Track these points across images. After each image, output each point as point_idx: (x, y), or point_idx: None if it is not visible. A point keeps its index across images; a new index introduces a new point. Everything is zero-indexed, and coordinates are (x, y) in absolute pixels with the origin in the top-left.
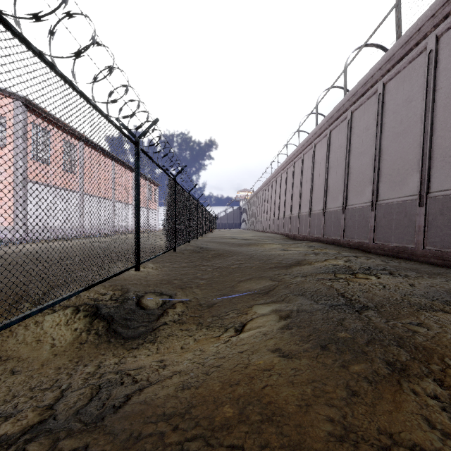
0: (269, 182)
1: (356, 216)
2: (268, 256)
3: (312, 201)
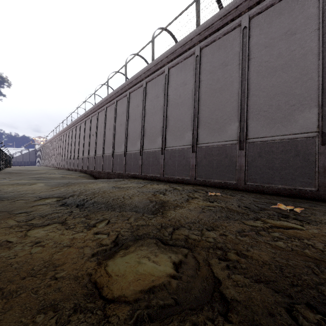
0: (53, 139)
1: (72, 161)
2: (38, 172)
3: (65, 154)
